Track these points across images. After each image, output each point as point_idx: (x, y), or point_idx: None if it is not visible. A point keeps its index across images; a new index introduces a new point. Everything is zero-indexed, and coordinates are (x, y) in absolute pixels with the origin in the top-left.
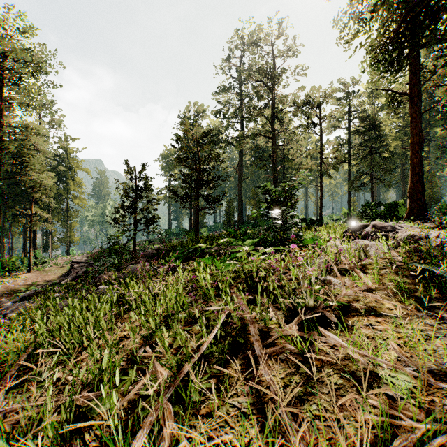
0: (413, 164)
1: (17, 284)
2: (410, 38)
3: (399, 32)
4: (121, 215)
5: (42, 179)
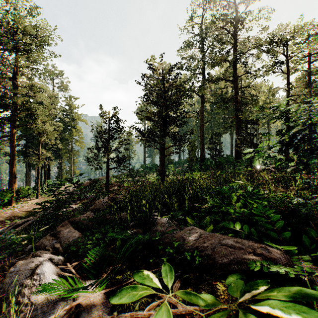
0: None
1: (21, 210)
2: None
3: None
4: (95, 154)
5: (44, 126)
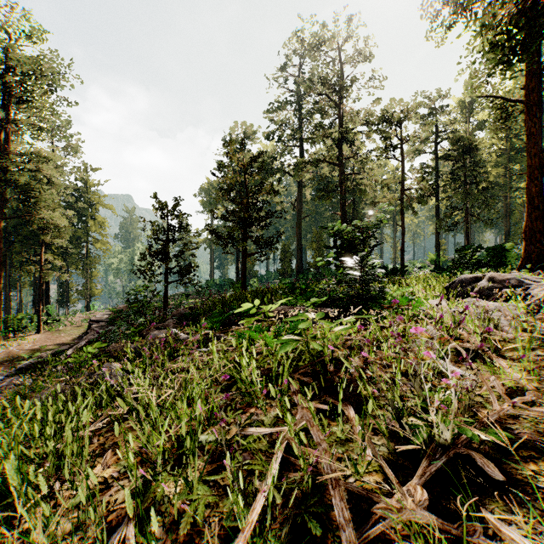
0: (529, 195)
1: (22, 348)
2: (543, 12)
3: (527, 3)
4: (149, 262)
5: (54, 218)
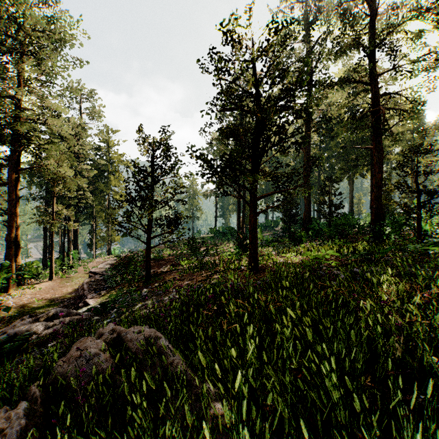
0: None
1: (18, 301)
2: None
3: None
4: (125, 212)
5: (59, 169)
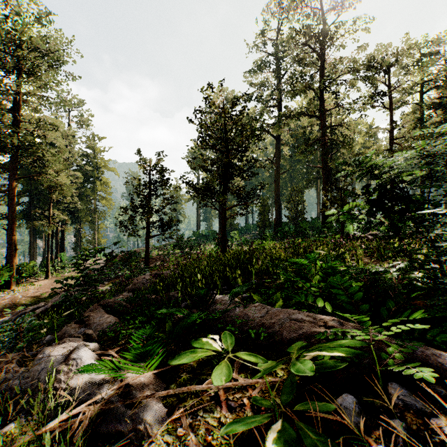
0: None
1: (25, 295)
2: None
3: None
4: (130, 217)
5: (57, 178)
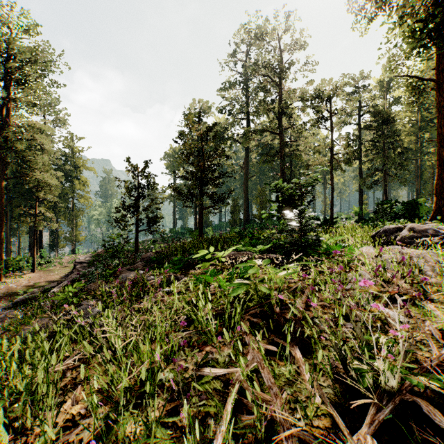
0: (440, 158)
1: (19, 285)
2: None
3: None
4: (123, 214)
5: (46, 178)
